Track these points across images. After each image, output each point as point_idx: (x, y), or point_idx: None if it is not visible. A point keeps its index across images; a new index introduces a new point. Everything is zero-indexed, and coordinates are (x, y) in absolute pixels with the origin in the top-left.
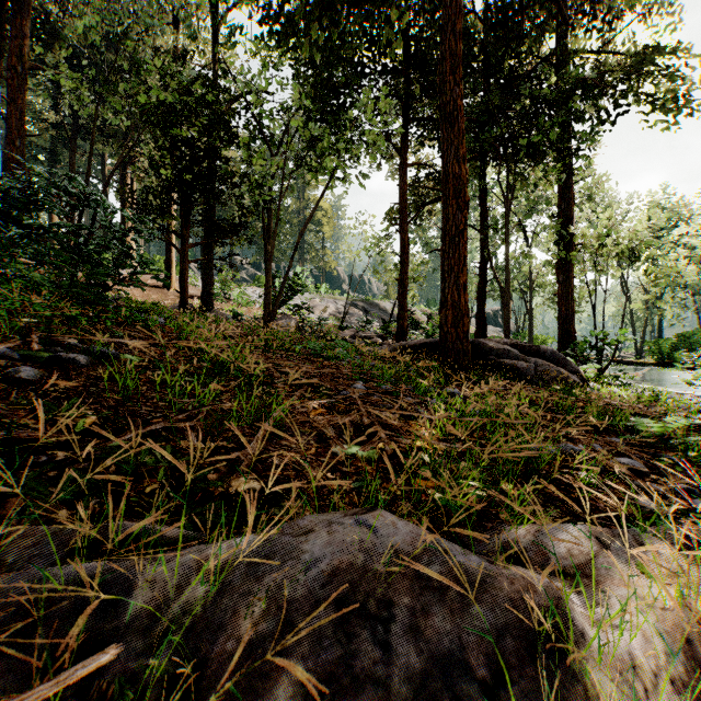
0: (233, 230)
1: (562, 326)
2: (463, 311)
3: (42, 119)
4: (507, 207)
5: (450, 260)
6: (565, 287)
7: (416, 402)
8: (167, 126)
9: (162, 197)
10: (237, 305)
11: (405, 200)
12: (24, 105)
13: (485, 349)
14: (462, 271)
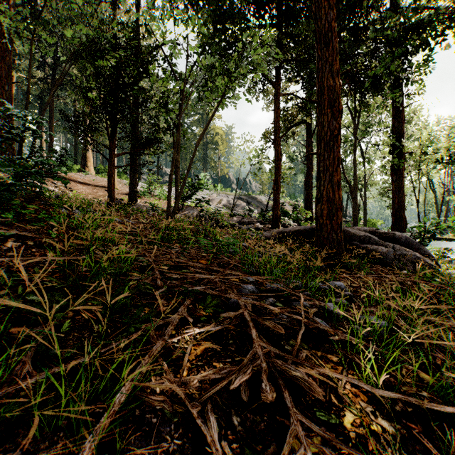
0: (149, 143)
1: (395, 214)
2: (337, 205)
3: (32, 76)
4: (355, 125)
5: (325, 161)
6: (398, 185)
7: (310, 306)
8: (94, 60)
9: (93, 117)
10: (158, 199)
11: (279, 121)
12: (11, 62)
13: (349, 236)
14: (336, 170)
